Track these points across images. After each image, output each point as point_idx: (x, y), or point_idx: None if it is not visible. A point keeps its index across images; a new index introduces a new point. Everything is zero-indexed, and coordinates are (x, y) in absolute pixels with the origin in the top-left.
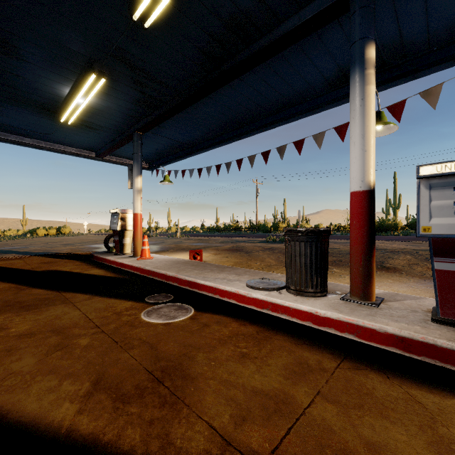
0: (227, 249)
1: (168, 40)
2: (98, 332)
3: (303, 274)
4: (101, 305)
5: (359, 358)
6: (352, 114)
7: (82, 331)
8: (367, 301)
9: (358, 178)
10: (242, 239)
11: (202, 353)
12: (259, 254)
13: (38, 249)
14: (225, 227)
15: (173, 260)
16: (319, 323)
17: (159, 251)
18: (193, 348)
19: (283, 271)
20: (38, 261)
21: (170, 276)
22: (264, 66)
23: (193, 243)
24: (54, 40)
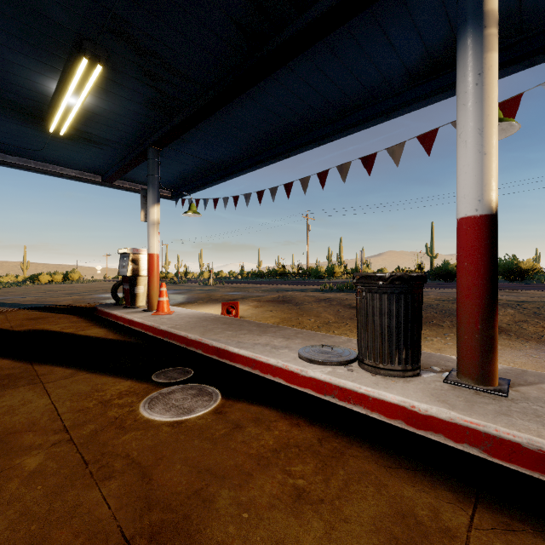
0: (272, 300)
1: (186, 5)
2: (63, 441)
3: (385, 343)
4: (84, 387)
5: (503, 502)
6: (463, 98)
7: (38, 439)
8: (487, 385)
9: (473, 197)
10: (290, 287)
11: (227, 490)
12: (312, 307)
13: (31, 300)
14: (269, 272)
15: (200, 316)
16: (417, 425)
17: (185, 302)
18: (212, 476)
19: (346, 332)
20: (23, 316)
21: (193, 339)
22: (323, 48)
23: (228, 292)
24: (23, 4)
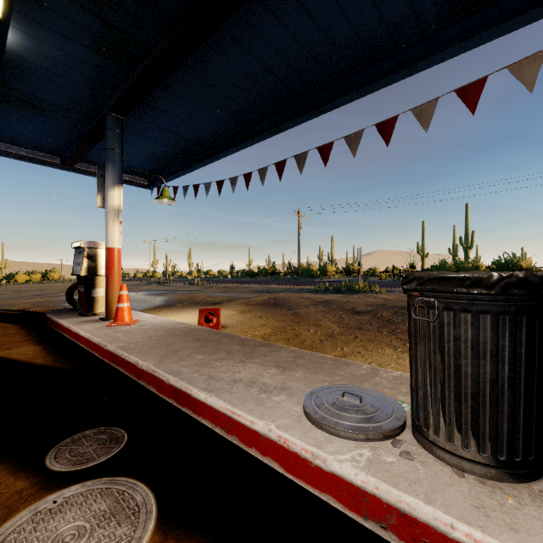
0: (262, 302)
1: None
2: None
3: (486, 413)
4: None
5: None
6: None
7: None
8: None
9: None
10: (282, 288)
11: None
12: (309, 312)
13: None
14: (259, 271)
15: (169, 327)
16: None
17: (161, 306)
18: None
19: (359, 349)
20: None
21: (144, 370)
22: None
23: (214, 293)
24: None
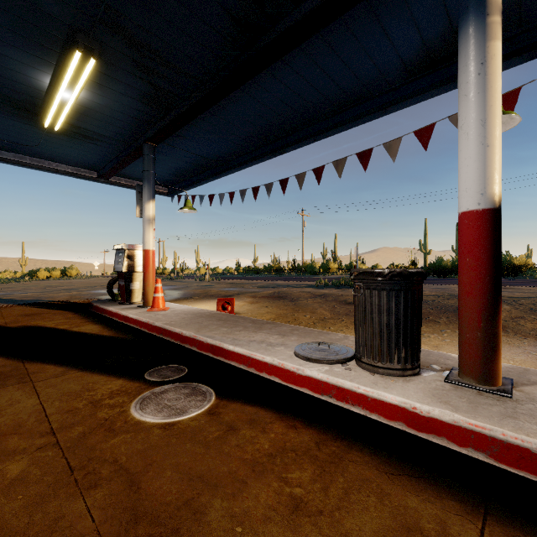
0: (267, 295)
1: None
2: (48, 444)
3: (384, 341)
4: (75, 386)
5: (514, 513)
6: (464, 89)
7: (23, 443)
8: (490, 385)
9: (475, 190)
10: (286, 283)
11: (220, 500)
12: (308, 303)
13: (27, 296)
14: (265, 268)
15: (195, 312)
16: (419, 427)
17: (180, 298)
18: (204, 484)
19: (342, 328)
20: (18, 312)
21: (187, 336)
22: (319, 41)
23: (224, 288)
24: None
